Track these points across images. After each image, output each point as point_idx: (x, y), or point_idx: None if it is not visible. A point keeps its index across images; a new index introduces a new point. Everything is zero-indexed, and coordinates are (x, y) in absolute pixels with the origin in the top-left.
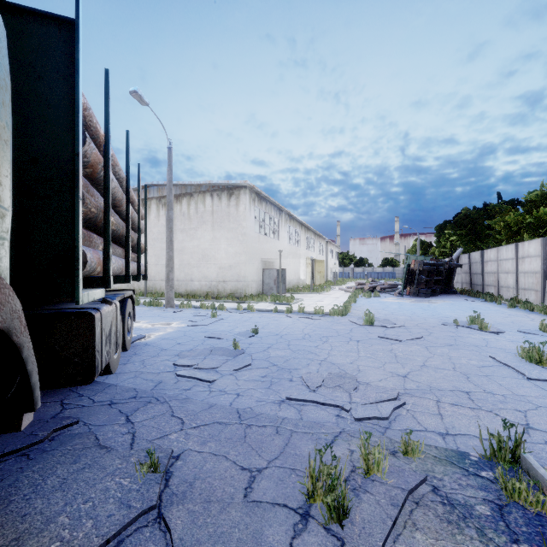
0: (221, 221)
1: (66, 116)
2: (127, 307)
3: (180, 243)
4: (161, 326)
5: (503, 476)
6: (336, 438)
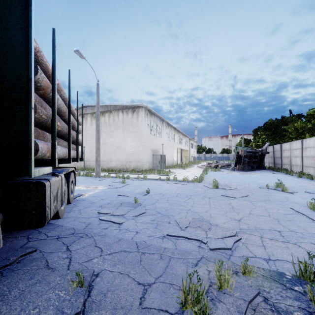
0: (128, 127)
1: (23, 54)
2: (71, 177)
3: (104, 139)
4: (92, 188)
5: (311, 292)
6: (198, 262)
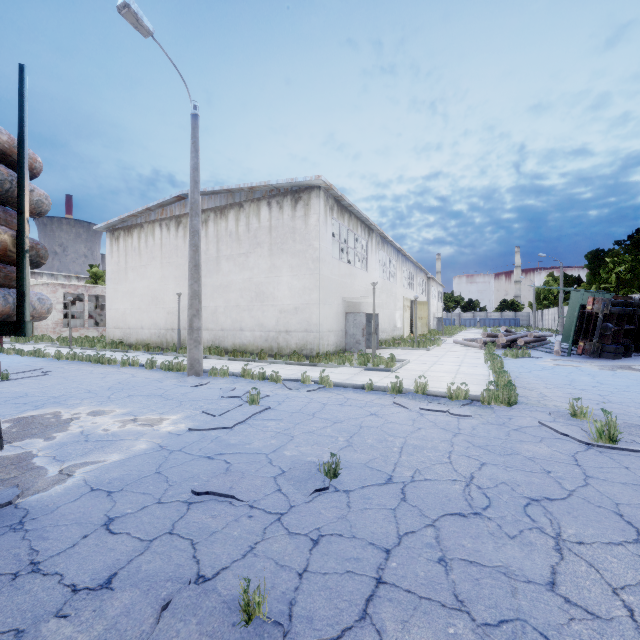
0: (283, 242)
1: None
2: None
3: (226, 275)
4: (138, 427)
5: None
6: None
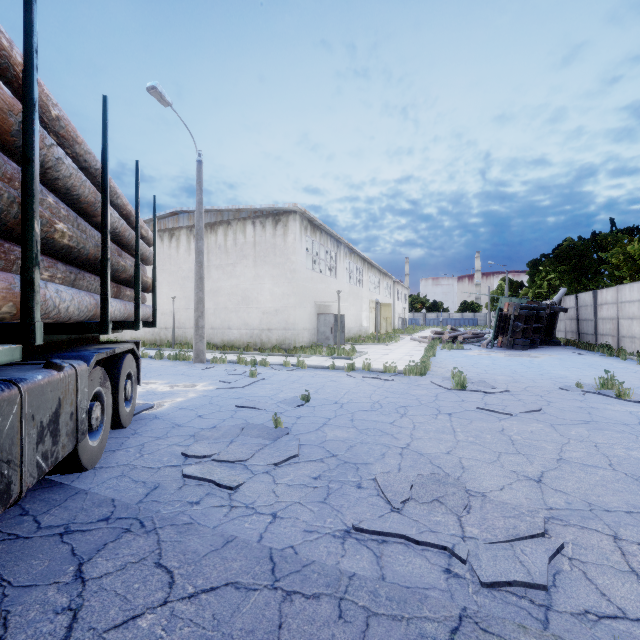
0: (265, 255)
1: None
2: (124, 366)
3: (215, 282)
4: (183, 388)
5: None
6: (455, 638)
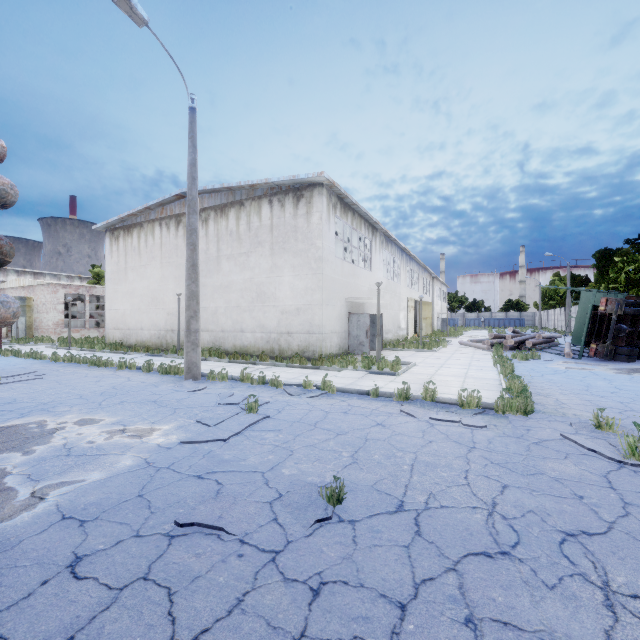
0: (284, 241)
1: None
2: None
3: (226, 275)
4: (126, 439)
5: None
6: None
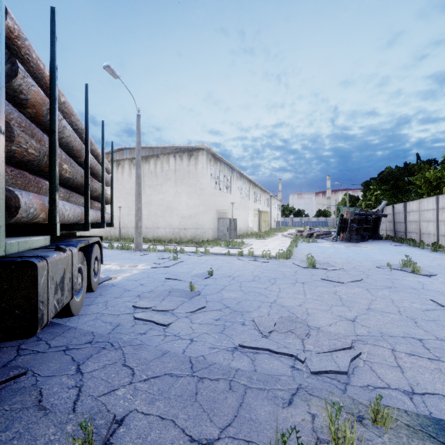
0: (183, 178)
1: None
2: (94, 252)
3: (148, 196)
4: (129, 267)
5: None
6: (293, 397)
